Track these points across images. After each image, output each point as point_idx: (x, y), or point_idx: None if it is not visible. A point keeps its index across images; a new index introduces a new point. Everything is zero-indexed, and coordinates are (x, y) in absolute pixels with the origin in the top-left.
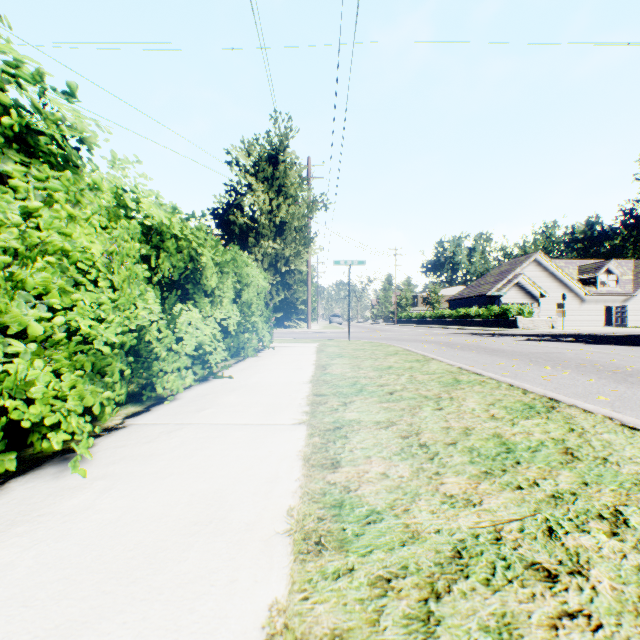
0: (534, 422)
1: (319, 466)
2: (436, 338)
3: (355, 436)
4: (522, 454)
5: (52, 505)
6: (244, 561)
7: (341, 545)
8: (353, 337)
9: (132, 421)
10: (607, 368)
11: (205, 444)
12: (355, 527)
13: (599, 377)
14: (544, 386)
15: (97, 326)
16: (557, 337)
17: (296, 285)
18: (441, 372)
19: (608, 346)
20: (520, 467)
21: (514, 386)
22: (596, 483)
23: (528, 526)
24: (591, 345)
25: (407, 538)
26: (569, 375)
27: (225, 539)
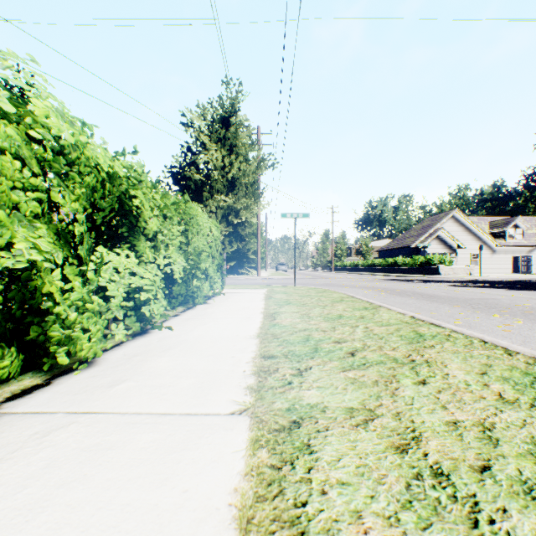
0: None
1: None
2: (372, 284)
3: (323, 446)
4: None
5: None
6: None
7: None
8: (298, 283)
9: (9, 407)
10: None
11: (83, 468)
12: None
13: None
14: (509, 339)
15: None
16: (480, 283)
17: (247, 238)
18: (396, 323)
19: (534, 292)
20: None
21: (488, 343)
22: None
23: None
24: (517, 291)
25: None
26: (525, 324)
27: None
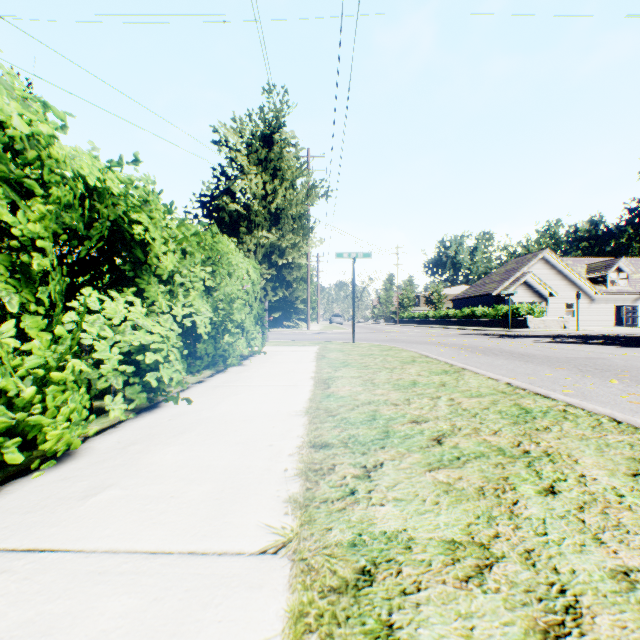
0: None
1: None
2: (448, 340)
3: (416, 630)
4: None
5: None
6: None
7: None
8: (356, 339)
9: None
10: None
11: None
12: None
13: None
14: None
15: None
16: (579, 339)
17: (295, 283)
18: (489, 392)
19: None
20: None
21: (623, 423)
22: None
23: None
24: (629, 348)
25: None
26: None
27: None
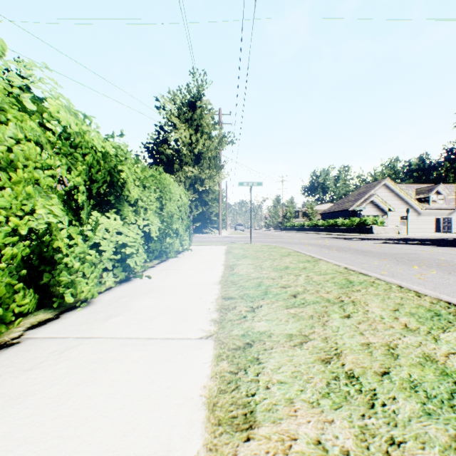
0: (455, 336)
1: (227, 423)
2: (315, 241)
3: (268, 359)
4: None
5: None
6: None
7: None
8: (253, 241)
9: (31, 334)
10: None
11: (94, 373)
12: None
13: None
14: (423, 285)
15: None
16: (406, 241)
17: (210, 202)
18: (332, 272)
19: (450, 248)
20: None
21: (404, 287)
22: None
23: None
24: (436, 247)
25: None
26: (437, 274)
27: None
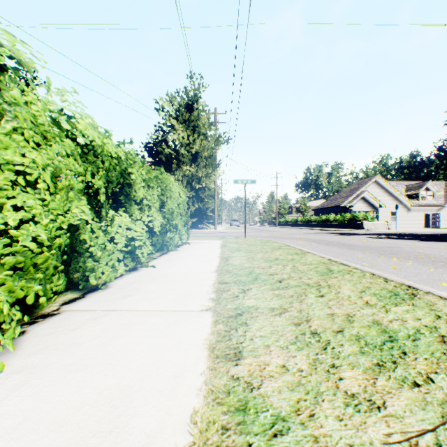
0: (403, 309)
1: (223, 357)
2: (307, 236)
3: (254, 323)
4: (405, 343)
5: None
6: None
7: None
8: (247, 235)
9: (66, 307)
10: (439, 259)
11: (123, 331)
12: (261, 442)
13: (435, 266)
14: (396, 274)
15: (25, 228)
16: (393, 235)
17: (206, 199)
18: (316, 263)
19: (433, 242)
20: (408, 358)
21: (376, 275)
22: None
23: (444, 440)
24: (420, 241)
25: None
26: (412, 265)
27: None
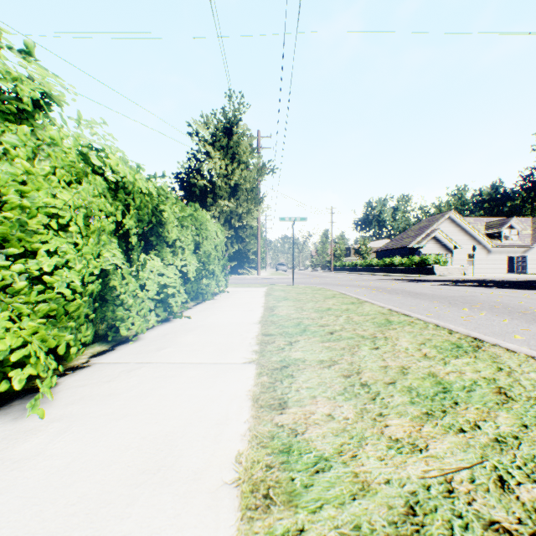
0: (464, 361)
1: (267, 407)
2: (366, 283)
3: (301, 375)
4: (458, 394)
5: (4, 450)
6: (189, 519)
7: (290, 499)
8: (296, 282)
9: (96, 360)
10: (517, 309)
11: (161, 383)
12: (304, 477)
13: (512, 318)
14: (465, 326)
15: (59, 273)
16: (469, 282)
17: (248, 238)
18: (374, 313)
19: (514, 290)
20: (459, 408)
21: (440, 326)
22: (535, 425)
23: (478, 475)
24: (499, 289)
25: (357, 490)
26: (485, 316)
27: (171, 491)
